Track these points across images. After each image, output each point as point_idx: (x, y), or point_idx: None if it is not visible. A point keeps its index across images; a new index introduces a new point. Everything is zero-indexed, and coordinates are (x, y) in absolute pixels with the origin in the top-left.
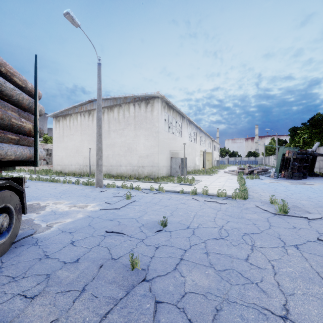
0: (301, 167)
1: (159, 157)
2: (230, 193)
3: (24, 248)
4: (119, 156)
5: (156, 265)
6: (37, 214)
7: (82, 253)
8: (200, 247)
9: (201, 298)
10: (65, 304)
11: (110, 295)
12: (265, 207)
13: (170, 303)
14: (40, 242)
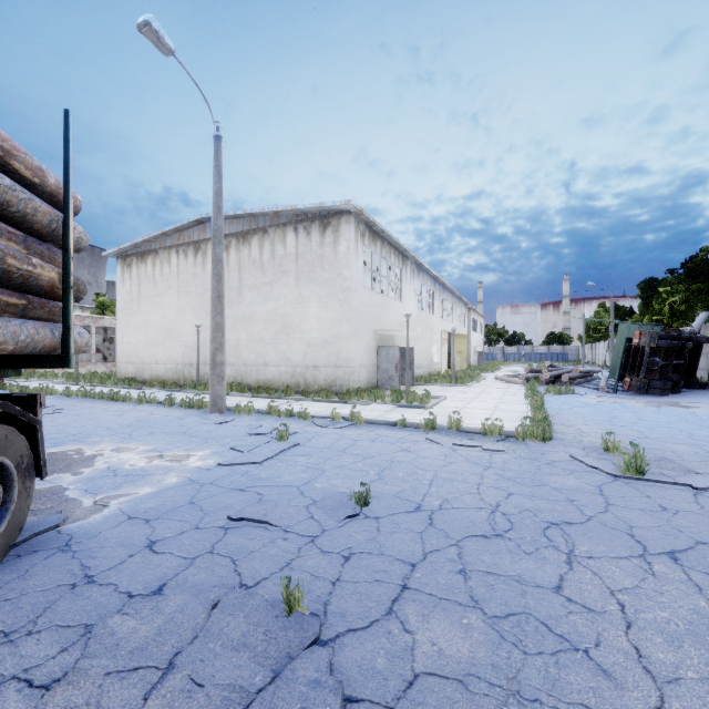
0: (668, 367)
1: (352, 346)
2: (511, 427)
3: (39, 557)
4: (263, 344)
5: (344, 603)
6: (74, 476)
7: (172, 572)
8: (448, 557)
9: (453, 690)
10: (125, 703)
11: (235, 681)
12: (593, 459)
13: (380, 702)
14: (75, 544)
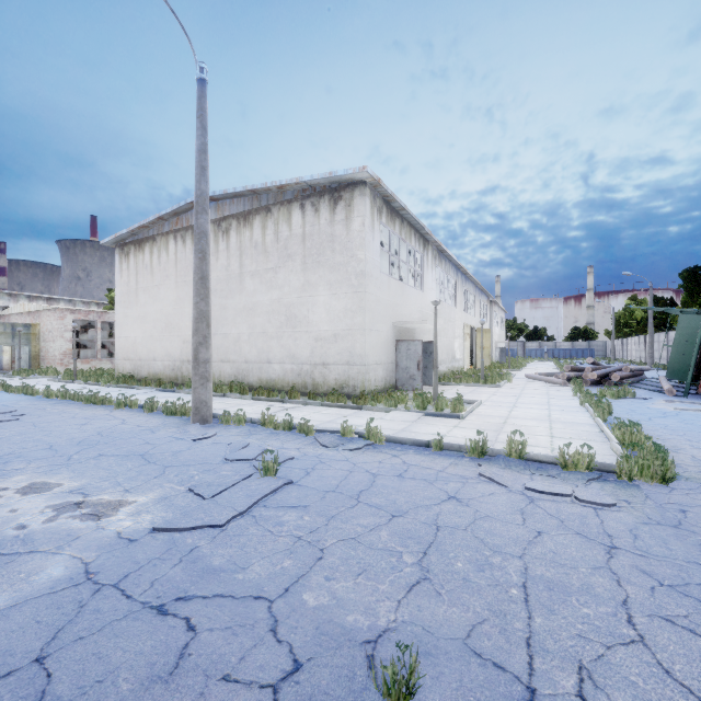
0: None
1: (367, 340)
2: (591, 451)
3: None
4: (266, 338)
5: None
6: None
7: None
8: None
9: None
10: None
11: None
12: None
13: None
14: None
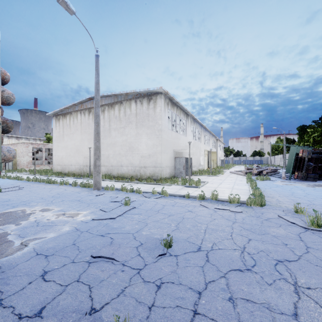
0: (316, 167)
1: (162, 157)
2: (242, 198)
3: None
4: (120, 156)
5: None
6: (15, 226)
7: (51, 297)
8: (220, 287)
9: None
10: None
11: None
12: (290, 217)
13: None
14: (0, 273)
